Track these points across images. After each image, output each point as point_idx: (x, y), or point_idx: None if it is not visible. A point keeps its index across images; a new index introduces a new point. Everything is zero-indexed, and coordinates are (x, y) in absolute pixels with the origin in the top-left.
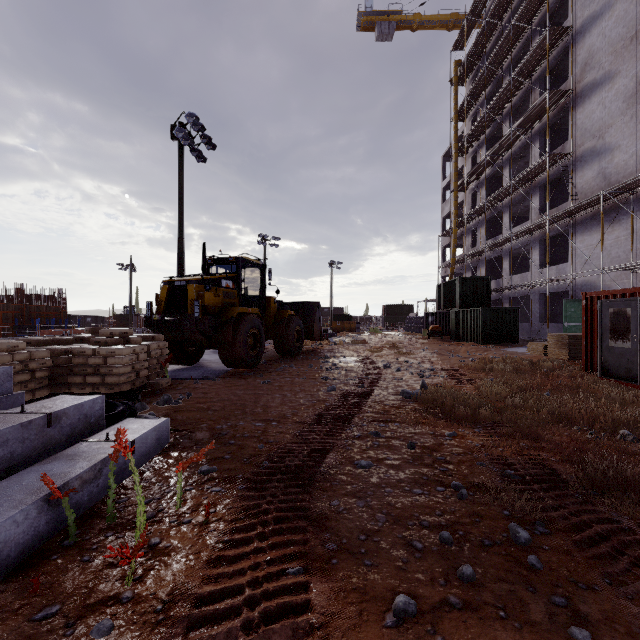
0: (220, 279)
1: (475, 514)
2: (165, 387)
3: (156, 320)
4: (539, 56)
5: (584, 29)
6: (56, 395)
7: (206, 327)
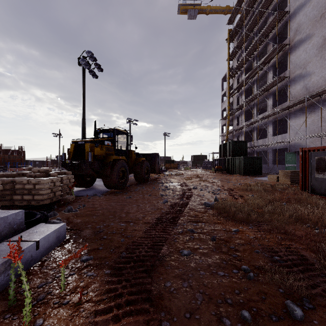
0: (104, 140)
1: (261, 292)
2: (71, 201)
3: (67, 163)
4: (272, 26)
5: (295, 12)
6: (5, 206)
7: (95, 167)
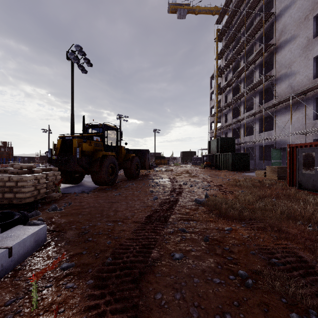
0: (92, 136)
1: (262, 303)
2: (57, 198)
3: (54, 159)
4: (259, 27)
5: (281, 13)
6: None
7: (83, 163)
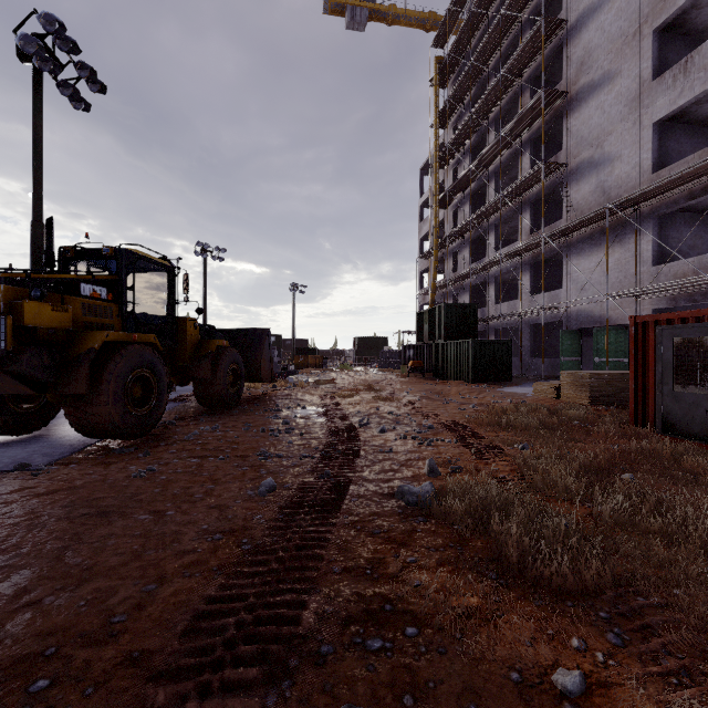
0: (77, 282)
1: None
2: None
3: None
4: (531, 52)
5: (580, 23)
6: None
7: (23, 368)
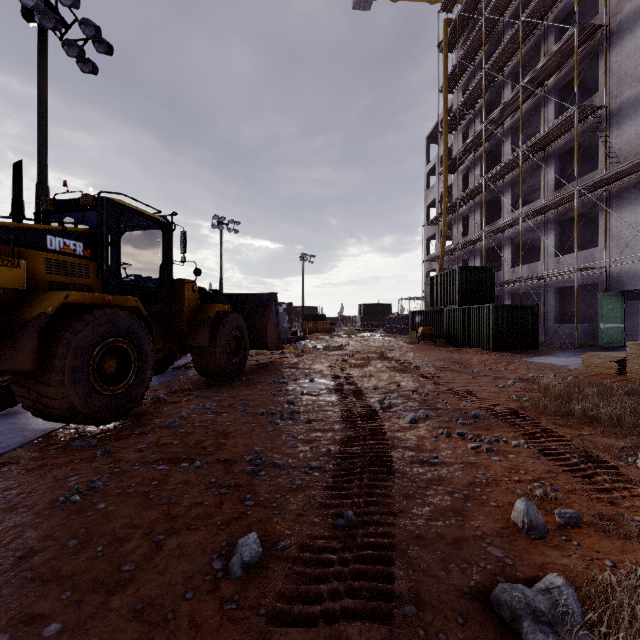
0: (41, 233)
1: None
2: None
3: None
4: None
5: None
6: None
7: None
